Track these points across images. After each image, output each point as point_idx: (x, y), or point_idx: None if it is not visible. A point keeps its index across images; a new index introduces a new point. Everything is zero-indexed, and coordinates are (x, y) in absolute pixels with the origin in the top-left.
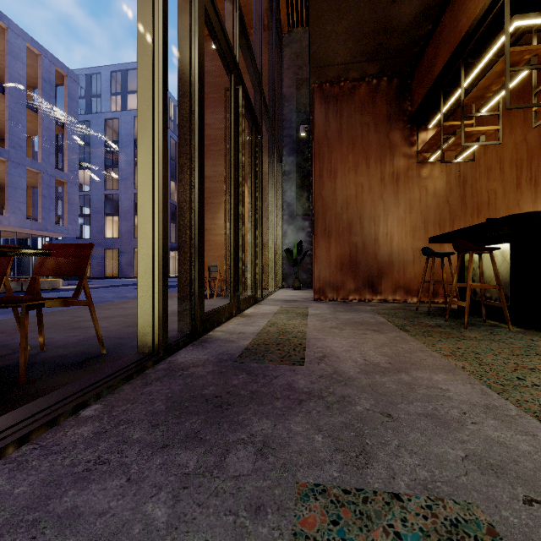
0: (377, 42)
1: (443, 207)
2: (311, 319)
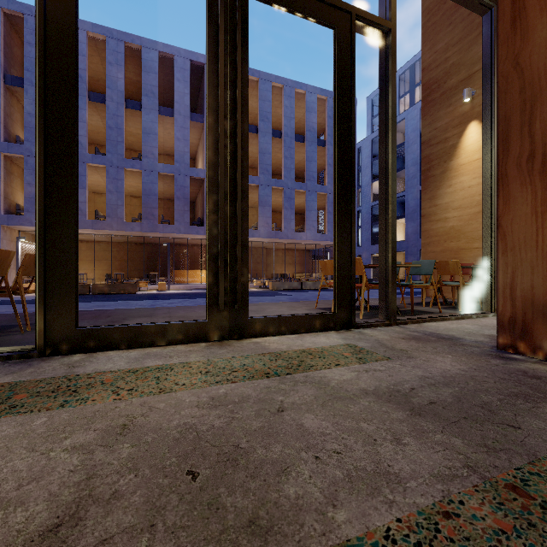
0: None
1: None
2: (222, 387)
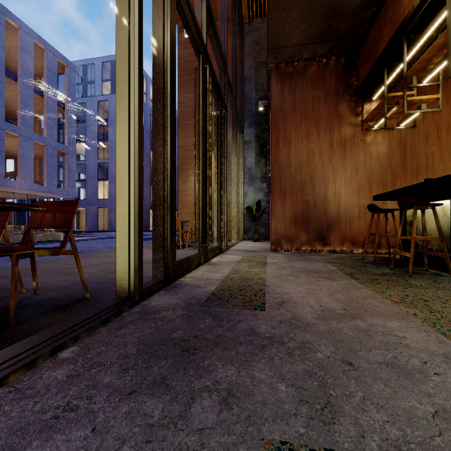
0: (327, 25)
1: (385, 169)
2: (269, 267)
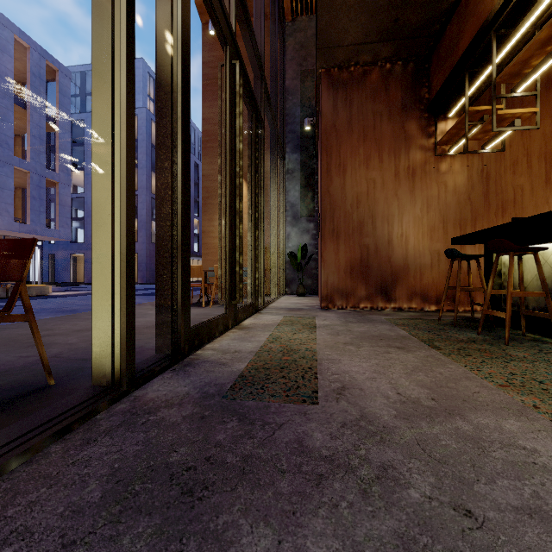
0: (393, 18)
1: (464, 205)
2: (320, 333)
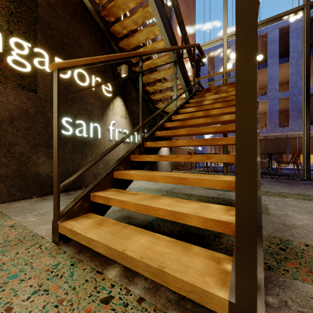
0: None
1: None
2: None
